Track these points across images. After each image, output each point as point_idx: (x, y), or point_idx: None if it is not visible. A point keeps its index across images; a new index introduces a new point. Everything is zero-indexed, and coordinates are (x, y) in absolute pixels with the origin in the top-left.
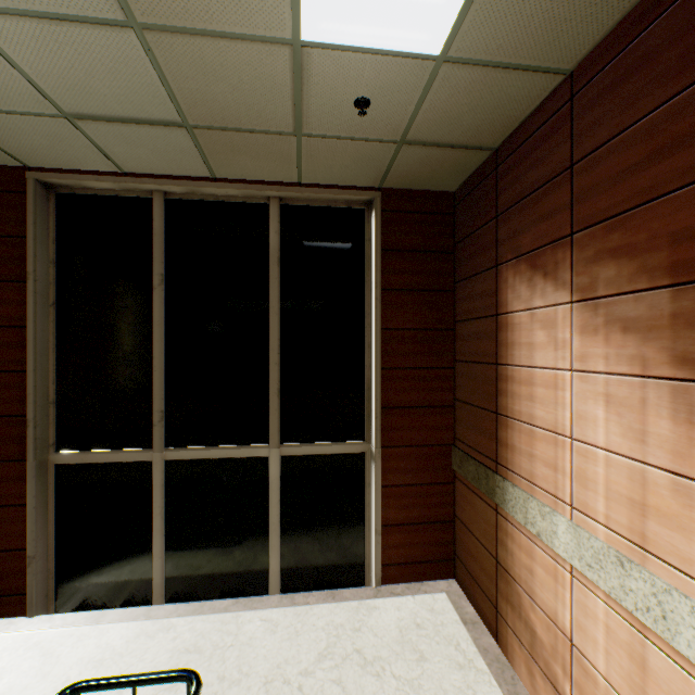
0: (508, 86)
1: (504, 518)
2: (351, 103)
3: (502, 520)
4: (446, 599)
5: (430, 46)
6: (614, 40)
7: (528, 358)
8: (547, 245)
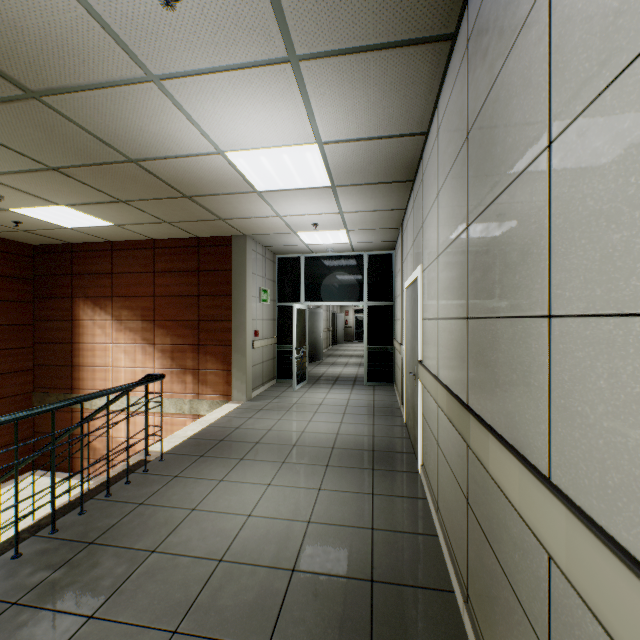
0: (90, 237)
1: (78, 412)
2: (11, 220)
3: (77, 414)
4: (36, 476)
5: (67, 226)
6: (128, 244)
7: (93, 340)
8: (103, 297)
